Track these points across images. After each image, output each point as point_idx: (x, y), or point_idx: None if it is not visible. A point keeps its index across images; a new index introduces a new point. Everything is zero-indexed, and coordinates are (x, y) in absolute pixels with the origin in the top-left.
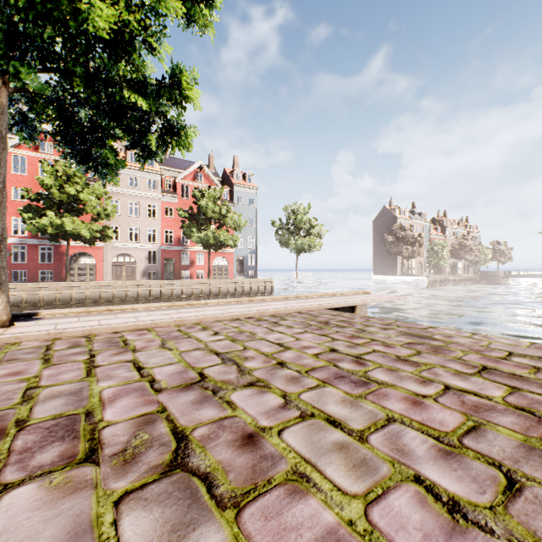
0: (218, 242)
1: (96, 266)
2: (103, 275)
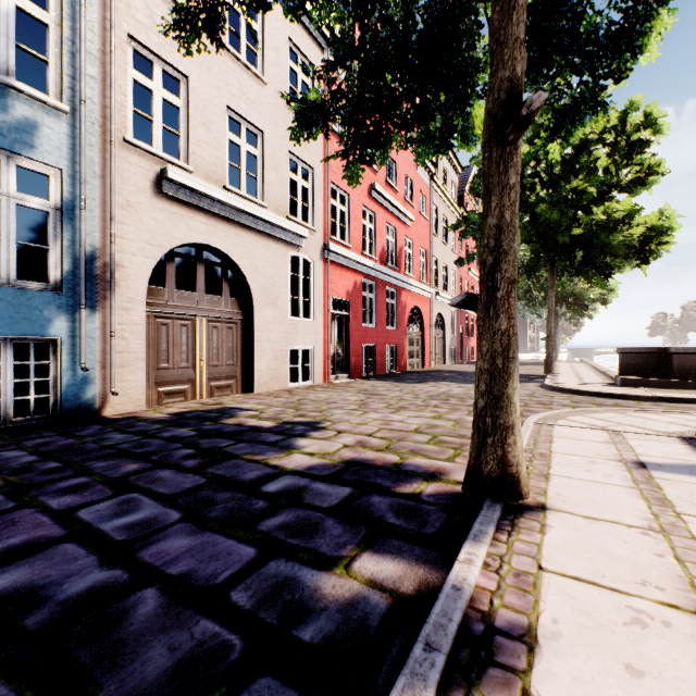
0: (587, 301)
1: (422, 337)
2: (430, 356)
